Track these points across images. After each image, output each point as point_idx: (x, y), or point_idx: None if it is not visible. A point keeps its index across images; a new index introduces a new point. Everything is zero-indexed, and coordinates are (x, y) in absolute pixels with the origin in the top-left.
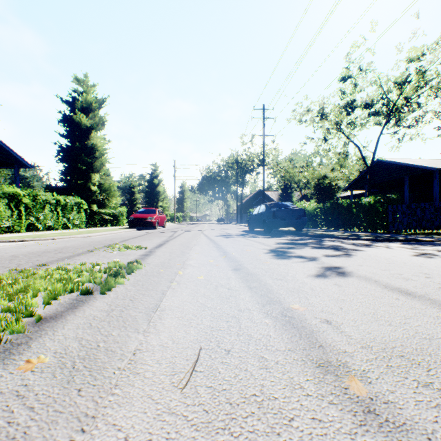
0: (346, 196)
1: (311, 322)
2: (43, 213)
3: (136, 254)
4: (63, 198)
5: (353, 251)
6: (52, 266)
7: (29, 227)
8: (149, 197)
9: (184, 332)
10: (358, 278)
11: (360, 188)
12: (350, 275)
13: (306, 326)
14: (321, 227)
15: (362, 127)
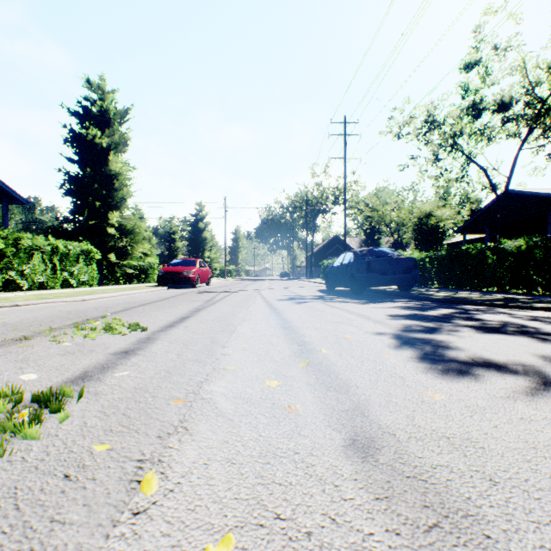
0: (453, 243)
1: None
2: (30, 265)
3: (105, 350)
4: (63, 243)
5: None
6: None
7: (8, 285)
8: (192, 245)
9: None
10: None
11: (477, 231)
12: None
13: None
14: (431, 284)
15: (488, 142)
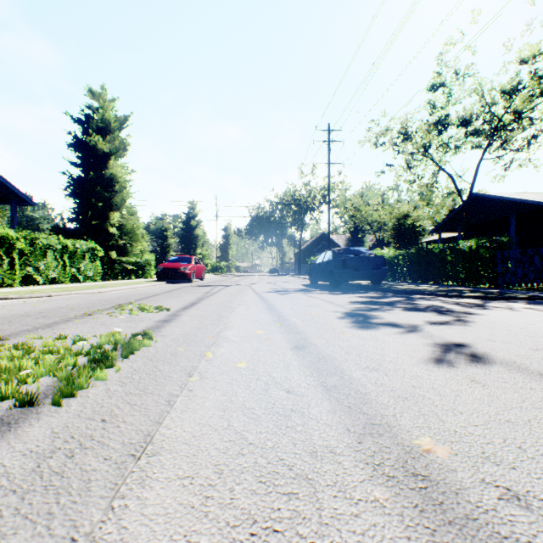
0: (432, 241)
1: (483, 502)
2: (44, 262)
3: (151, 320)
4: (72, 242)
5: (466, 316)
6: (14, 341)
7: (26, 280)
8: (184, 242)
9: (184, 542)
10: (506, 366)
11: (451, 230)
12: (488, 360)
13: (476, 517)
14: (404, 279)
15: (456, 152)
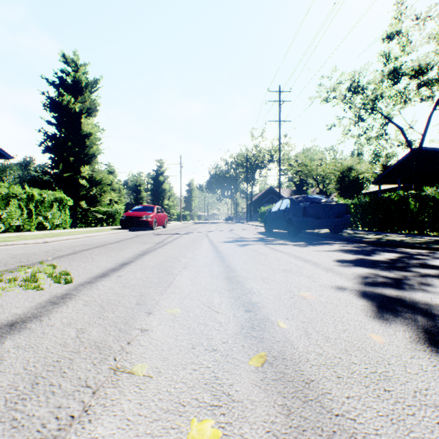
0: (368, 193)
1: None
2: (7, 211)
3: None
4: (39, 192)
5: None
6: None
7: None
8: (154, 195)
9: None
10: None
11: (390, 182)
12: None
13: None
14: (356, 227)
15: (404, 105)
